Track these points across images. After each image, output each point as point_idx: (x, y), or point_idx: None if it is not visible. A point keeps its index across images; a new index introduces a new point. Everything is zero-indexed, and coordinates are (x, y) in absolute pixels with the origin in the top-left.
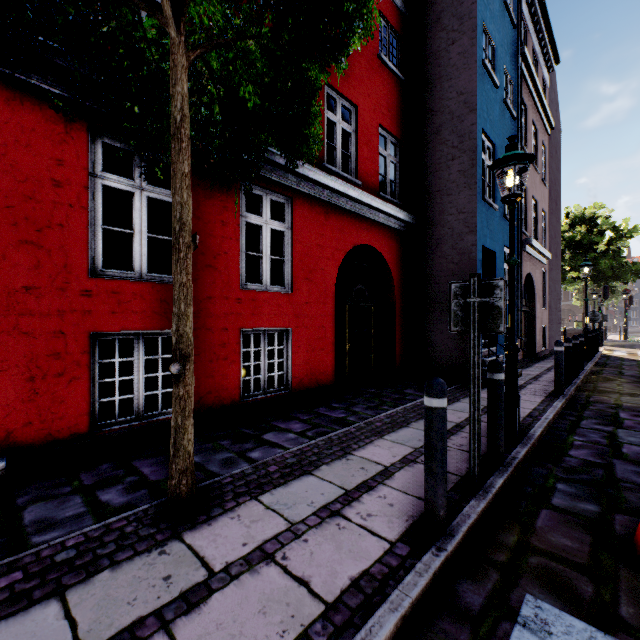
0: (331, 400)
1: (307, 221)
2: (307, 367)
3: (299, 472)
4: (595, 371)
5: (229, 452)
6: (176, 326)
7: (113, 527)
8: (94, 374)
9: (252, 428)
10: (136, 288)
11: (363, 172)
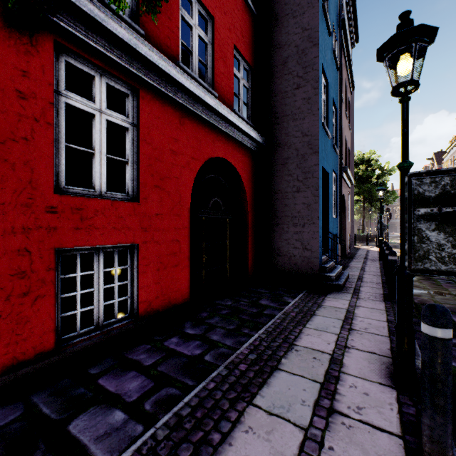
0: (186, 322)
1: (158, 121)
2: (158, 287)
3: None
4: None
5: None
6: None
7: None
8: None
9: (60, 401)
10: None
11: (219, 85)
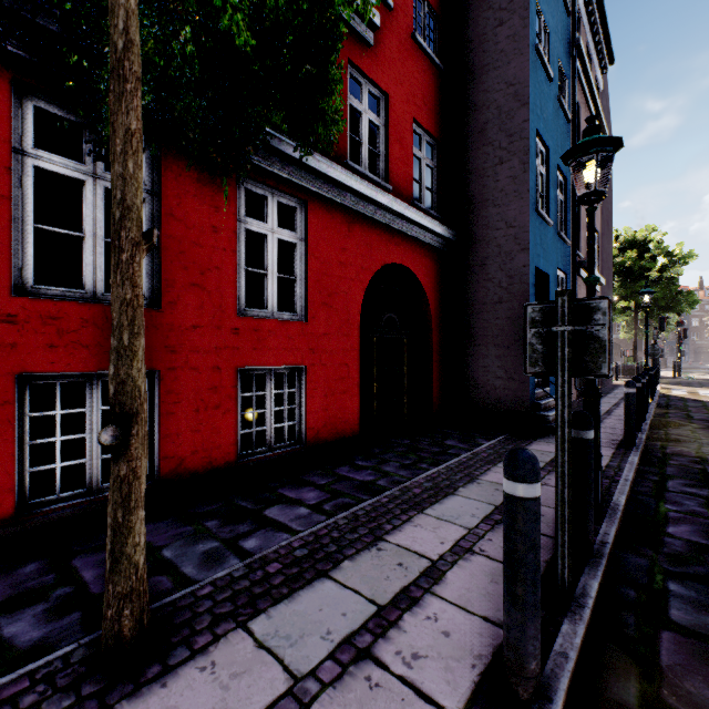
0: (355, 456)
1: (325, 231)
2: (325, 415)
3: (311, 573)
4: (660, 414)
5: (215, 540)
6: (114, 368)
7: (2, 696)
8: (22, 433)
9: (251, 499)
10: (87, 312)
11: (394, 175)
